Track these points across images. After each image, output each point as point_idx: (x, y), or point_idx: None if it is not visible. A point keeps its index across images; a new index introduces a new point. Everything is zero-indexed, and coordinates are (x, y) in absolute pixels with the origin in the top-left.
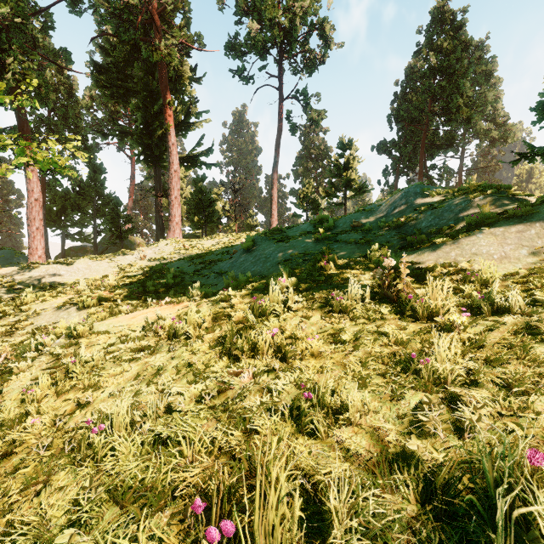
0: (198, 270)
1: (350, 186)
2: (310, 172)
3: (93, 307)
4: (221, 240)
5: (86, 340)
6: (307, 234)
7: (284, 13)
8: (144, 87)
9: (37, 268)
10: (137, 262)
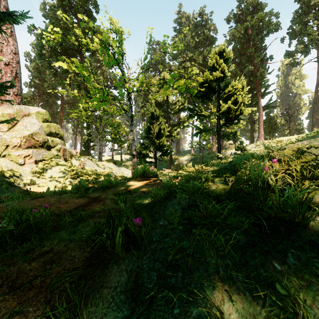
0: None
1: None
2: None
3: None
4: (283, 140)
5: None
6: None
7: None
8: (249, 88)
9: (224, 151)
10: (251, 149)
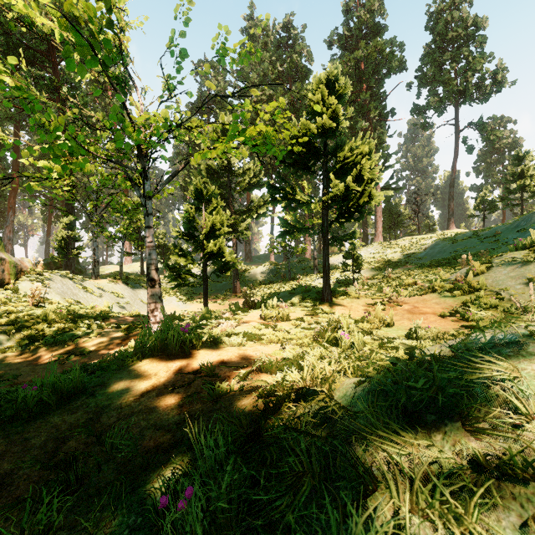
0: (407, 257)
1: (526, 190)
2: (494, 168)
3: (372, 270)
4: (410, 241)
5: (395, 271)
6: (468, 238)
7: (459, 75)
8: None
9: None
10: (364, 255)
